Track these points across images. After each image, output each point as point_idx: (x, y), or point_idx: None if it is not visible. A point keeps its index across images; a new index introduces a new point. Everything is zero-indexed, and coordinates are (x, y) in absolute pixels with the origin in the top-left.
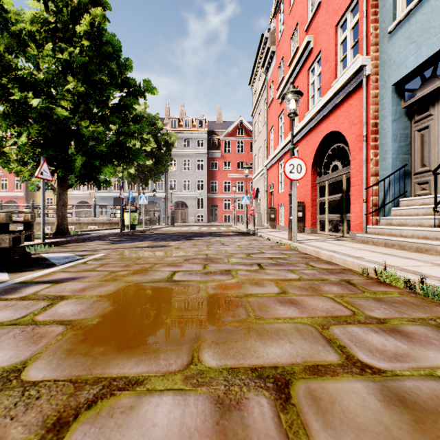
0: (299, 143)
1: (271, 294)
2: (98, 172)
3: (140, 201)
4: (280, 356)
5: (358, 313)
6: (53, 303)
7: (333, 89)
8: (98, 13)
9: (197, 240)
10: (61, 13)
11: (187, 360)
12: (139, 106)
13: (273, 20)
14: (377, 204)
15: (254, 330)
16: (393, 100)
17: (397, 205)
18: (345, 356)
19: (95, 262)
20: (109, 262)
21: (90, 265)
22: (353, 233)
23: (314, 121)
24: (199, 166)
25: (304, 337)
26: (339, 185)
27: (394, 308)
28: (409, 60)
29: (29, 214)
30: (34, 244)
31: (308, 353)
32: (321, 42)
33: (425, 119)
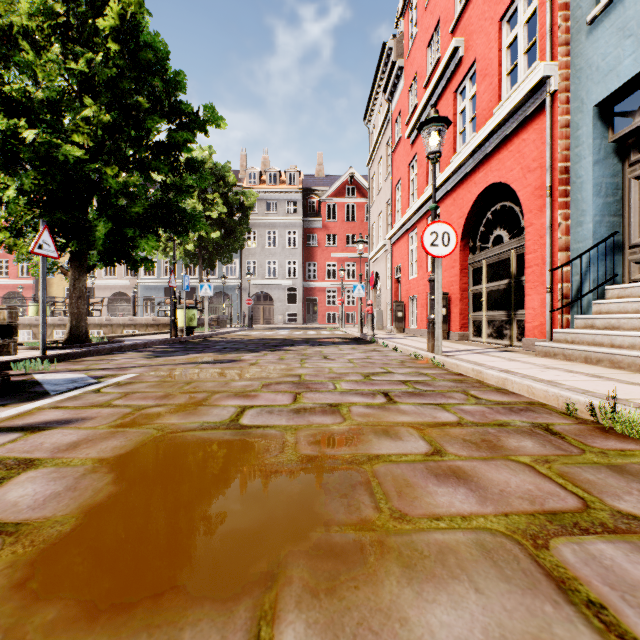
0: (441, 203)
1: (416, 456)
2: (133, 247)
3: (201, 292)
4: (462, 639)
5: (594, 504)
6: (5, 477)
7: (496, 116)
8: None
9: (286, 351)
10: (76, 0)
11: None
12: (200, 152)
13: (401, 22)
14: (568, 295)
15: (392, 551)
16: (595, 129)
17: (602, 297)
18: (616, 639)
19: (115, 389)
20: (139, 389)
21: (105, 394)
22: (528, 340)
23: (465, 168)
24: (289, 241)
25: (504, 572)
26: (505, 266)
27: None
28: (623, 65)
29: (5, 311)
30: (27, 358)
31: (525, 626)
32: (476, 48)
33: None
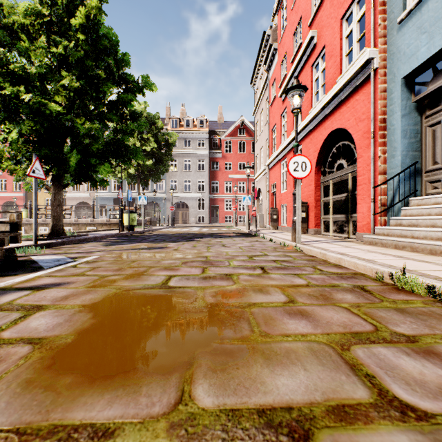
0: (302, 141)
1: (278, 303)
2: (94, 171)
3: (139, 202)
4: (293, 391)
5: (381, 329)
6: (27, 315)
7: (338, 84)
8: (94, 5)
9: (197, 241)
10: (56, 6)
11: (175, 397)
12: (139, 106)
13: (276, 17)
14: (385, 204)
15: (259, 351)
16: (403, 94)
17: (407, 205)
18: (377, 391)
19: (86, 265)
20: (101, 265)
21: (80, 268)
22: (359, 234)
23: (318, 118)
24: (200, 167)
25: (322, 361)
26: (345, 184)
27: (422, 321)
28: (420, 52)
29: (15, 214)
30: (25, 246)
31: (329, 385)
32: (325, 37)
33: (438, 114)
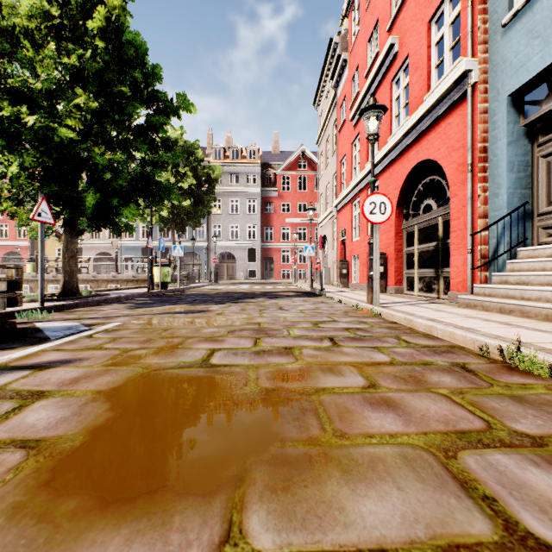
0: (379, 176)
1: (355, 389)
2: (117, 214)
3: (174, 252)
4: (385, 522)
5: (496, 426)
6: (23, 405)
7: (425, 103)
8: (116, 3)
9: (247, 303)
10: (68, 5)
11: (220, 532)
12: (173, 132)
13: (345, 20)
14: (486, 255)
15: (334, 460)
16: (509, 115)
17: (514, 257)
18: (502, 522)
19: (105, 335)
20: (124, 335)
21: (97, 339)
22: (452, 294)
23: (400, 147)
24: (250, 208)
25: (421, 476)
26: (434, 230)
27: (549, 415)
28: (532, 61)
29: (13, 269)
30: (29, 309)
31: (434, 513)
32: (409, 44)
33: None
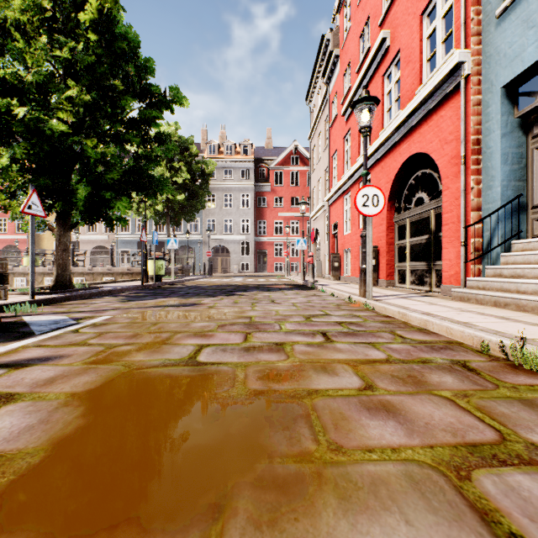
0: (371, 170)
1: (350, 391)
2: (109, 207)
3: (168, 246)
4: None
5: (510, 437)
6: None
7: (417, 96)
8: None
9: (239, 295)
10: None
11: None
12: (168, 127)
13: (337, 17)
14: (479, 248)
15: (329, 482)
16: (503, 107)
17: (508, 250)
18: None
19: (91, 329)
20: (112, 329)
21: (82, 334)
22: (445, 287)
23: (391, 141)
24: (243, 203)
25: (432, 504)
26: (426, 223)
27: None
28: (527, 52)
29: None
30: (18, 302)
31: None
32: (401, 38)
33: None
